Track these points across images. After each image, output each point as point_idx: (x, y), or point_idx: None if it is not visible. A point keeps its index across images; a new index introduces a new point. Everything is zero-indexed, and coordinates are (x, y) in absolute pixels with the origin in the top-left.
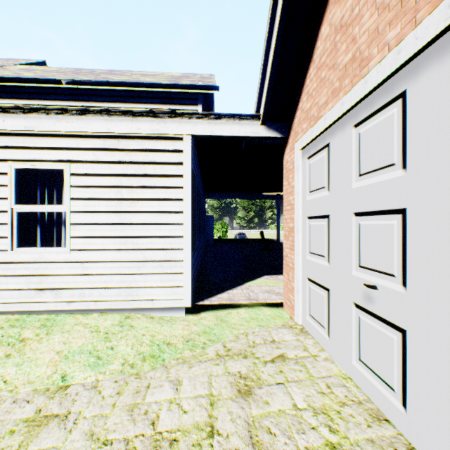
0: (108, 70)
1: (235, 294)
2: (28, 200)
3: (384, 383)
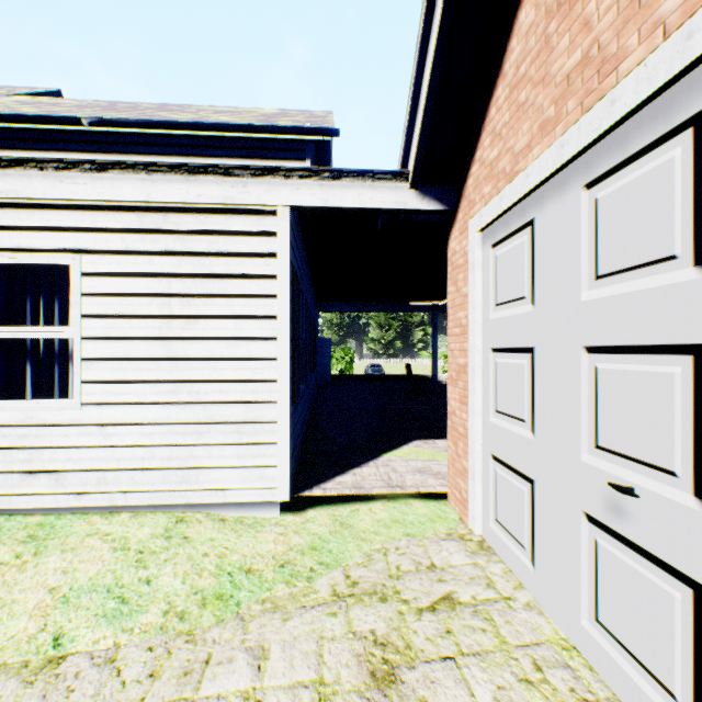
0: (161, 104)
1: (366, 477)
2: (11, 318)
3: (653, 678)
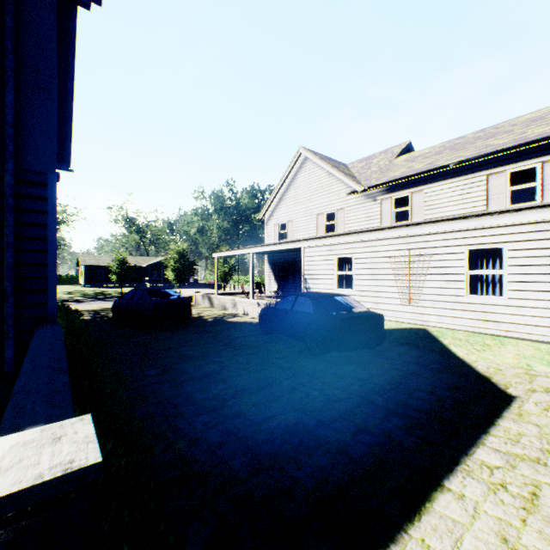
0: (478, 131)
1: None
2: (470, 267)
3: None
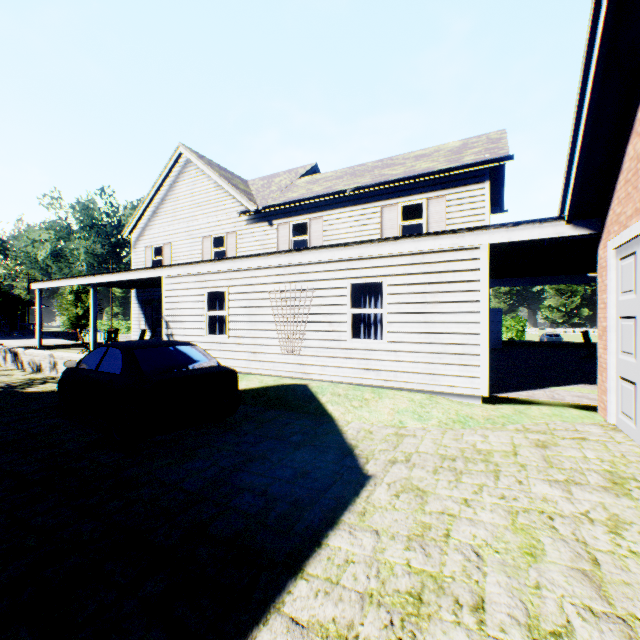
0: (378, 161)
1: (535, 394)
2: (354, 305)
3: None
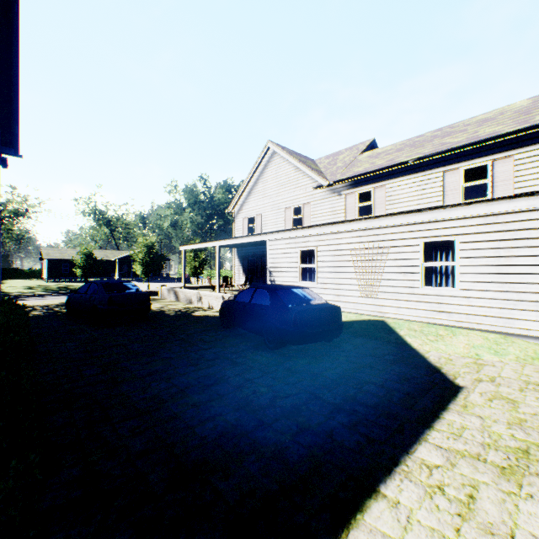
0: (436, 130)
1: None
2: (425, 259)
3: None
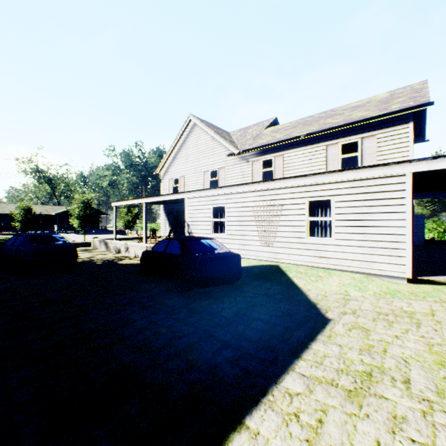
0: (322, 112)
1: None
2: (310, 215)
3: None
